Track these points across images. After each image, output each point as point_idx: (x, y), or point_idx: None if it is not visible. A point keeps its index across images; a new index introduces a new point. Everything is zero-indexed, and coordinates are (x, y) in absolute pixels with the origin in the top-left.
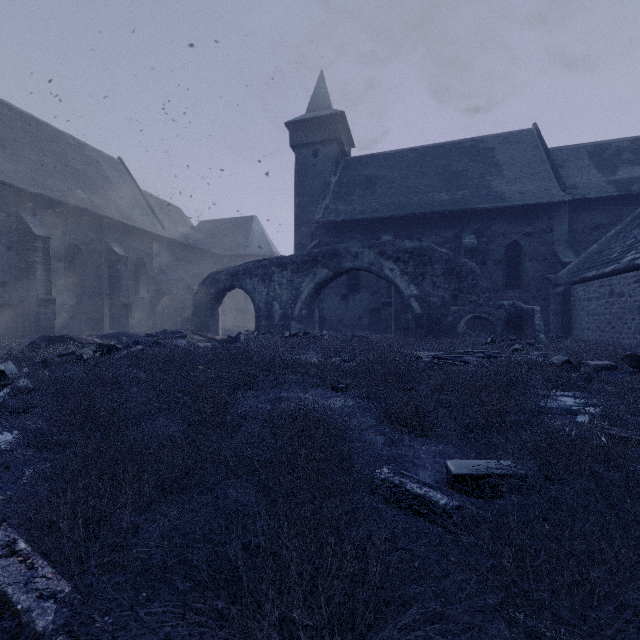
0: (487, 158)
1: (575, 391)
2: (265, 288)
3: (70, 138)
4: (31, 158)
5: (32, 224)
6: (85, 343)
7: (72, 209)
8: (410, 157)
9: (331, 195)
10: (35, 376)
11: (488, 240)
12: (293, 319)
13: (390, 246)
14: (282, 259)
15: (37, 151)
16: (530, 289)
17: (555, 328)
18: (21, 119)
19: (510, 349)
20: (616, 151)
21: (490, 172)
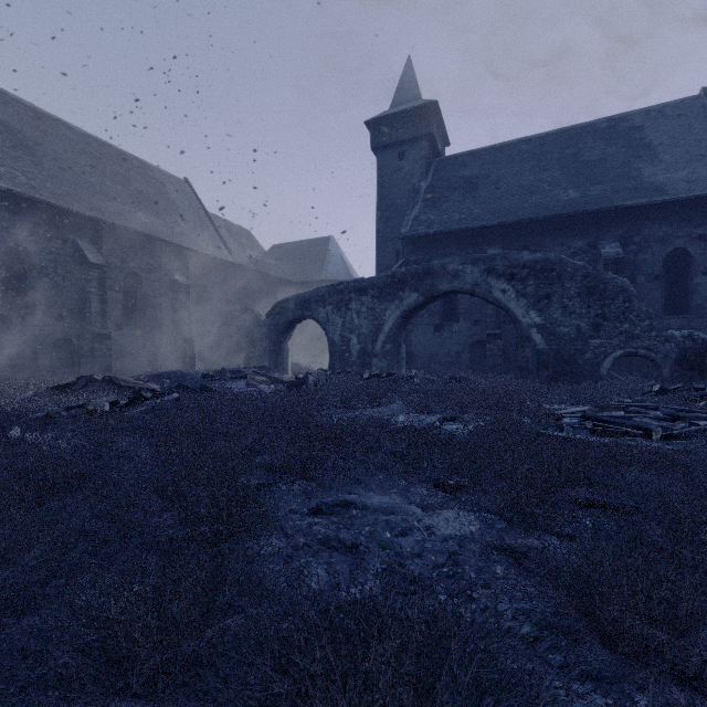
0: (633, 140)
1: None
2: (340, 318)
3: (134, 159)
4: (91, 181)
5: (88, 251)
6: (123, 387)
7: (131, 234)
8: (523, 149)
9: (421, 203)
10: None
11: (638, 248)
12: (374, 356)
13: (501, 260)
14: (361, 282)
15: (98, 173)
16: (704, 314)
17: None
18: (83, 141)
19: (700, 404)
20: None
21: (639, 158)
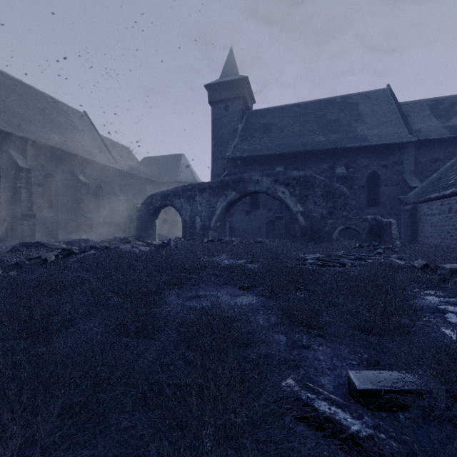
0: (353, 110)
1: (436, 290)
2: (189, 206)
3: (48, 97)
4: (18, 111)
5: (18, 159)
6: (53, 248)
7: (48, 148)
8: (296, 110)
9: (238, 138)
10: (3, 278)
11: (354, 170)
12: (210, 229)
13: (282, 175)
14: (202, 185)
15: (23, 106)
16: (386, 207)
17: (405, 236)
18: (11, 83)
19: (374, 252)
20: (449, 104)
21: (355, 120)
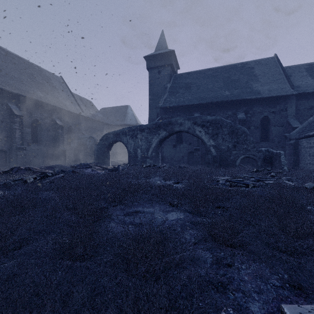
0: (250, 72)
1: None
2: (133, 141)
3: (35, 66)
4: (14, 75)
5: (14, 109)
6: (35, 171)
7: (35, 101)
8: (208, 73)
9: (167, 93)
10: None
11: (251, 115)
12: (147, 158)
13: (199, 119)
14: (142, 126)
15: (18, 72)
16: (274, 141)
17: (289, 163)
18: (10, 56)
19: (268, 175)
20: None
21: (252, 80)
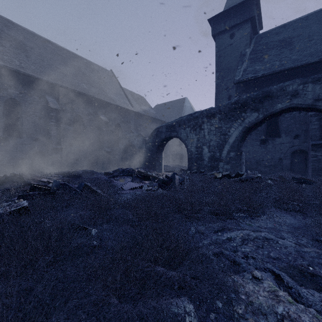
0: None
1: None
2: (196, 135)
3: (84, 59)
4: (58, 67)
5: (51, 102)
6: (28, 184)
7: (77, 94)
8: None
9: (247, 61)
10: None
11: None
12: (221, 160)
13: None
14: (210, 110)
15: (63, 64)
16: None
17: None
18: (58, 49)
19: None
20: None
21: None
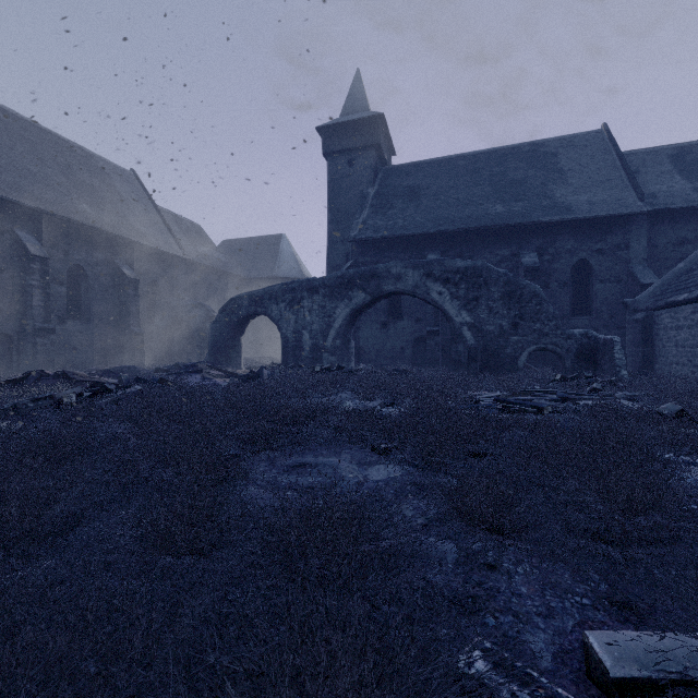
0: (549, 164)
1: None
2: (293, 315)
3: (76, 147)
4: (30, 168)
5: (28, 243)
6: (78, 381)
7: (76, 226)
8: (459, 165)
9: (369, 209)
10: None
11: (552, 259)
12: (325, 350)
13: (438, 266)
14: (313, 281)
15: (37, 161)
16: (602, 315)
17: (634, 361)
18: (20, 125)
19: (587, 389)
20: None
21: (553, 180)
